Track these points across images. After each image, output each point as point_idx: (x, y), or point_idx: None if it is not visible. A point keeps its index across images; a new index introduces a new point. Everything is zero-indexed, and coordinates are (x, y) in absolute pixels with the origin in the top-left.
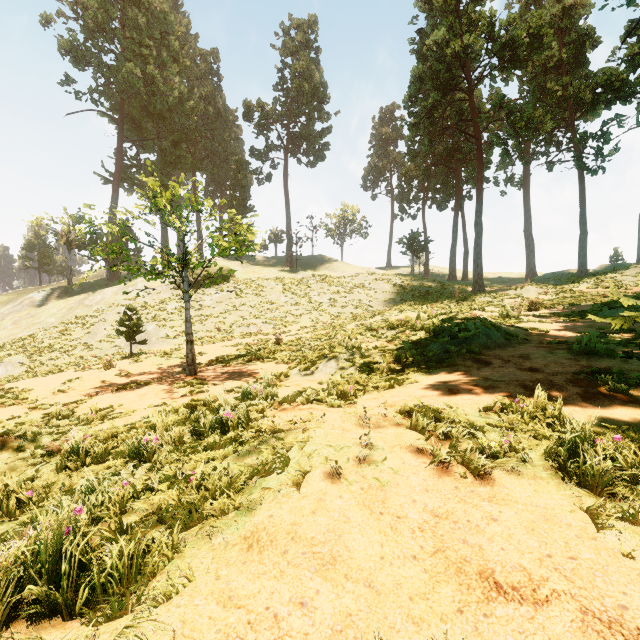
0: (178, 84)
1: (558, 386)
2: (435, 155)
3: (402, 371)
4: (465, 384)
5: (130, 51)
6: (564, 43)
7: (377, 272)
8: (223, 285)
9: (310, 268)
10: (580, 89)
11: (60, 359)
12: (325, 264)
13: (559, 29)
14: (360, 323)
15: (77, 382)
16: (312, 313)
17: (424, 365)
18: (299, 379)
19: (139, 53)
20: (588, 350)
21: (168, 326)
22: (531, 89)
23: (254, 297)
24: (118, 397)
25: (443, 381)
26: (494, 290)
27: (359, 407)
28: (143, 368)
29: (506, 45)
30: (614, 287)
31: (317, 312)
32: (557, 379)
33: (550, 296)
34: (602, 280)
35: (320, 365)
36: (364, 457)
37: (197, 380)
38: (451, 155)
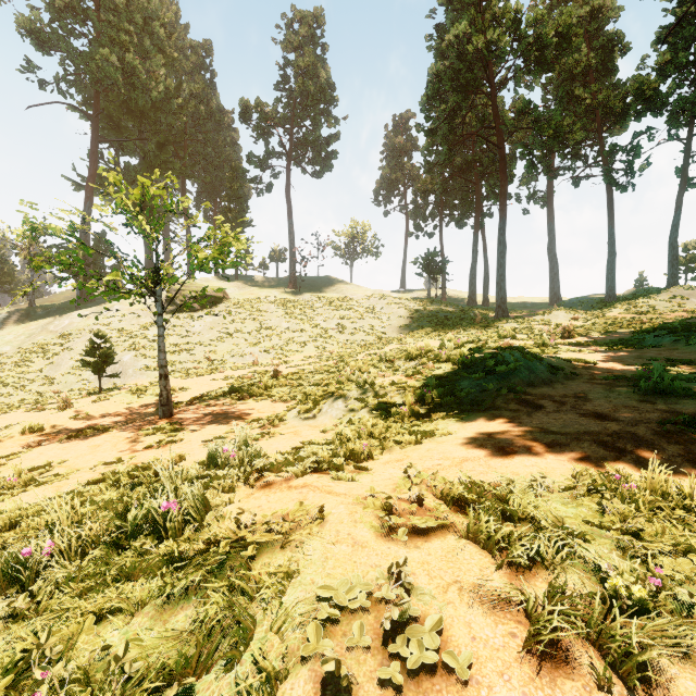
0: (163, 77)
1: (648, 443)
2: (453, 167)
3: (428, 415)
4: (519, 439)
5: (106, 36)
6: (592, 48)
7: (390, 295)
8: (215, 308)
9: (316, 290)
10: (610, 97)
11: (13, 396)
12: (333, 286)
13: (587, 32)
14: (372, 352)
15: (17, 428)
16: (318, 341)
17: (456, 408)
18: (298, 424)
19: (116, 38)
20: (660, 388)
21: (148, 356)
22: (559, 94)
23: (251, 322)
24: (64, 449)
25: (487, 433)
26: (518, 316)
27: (377, 479)
28: (108, 408)
29: (533, 44)
30: (648, 313)
31: (323, 340)
32: (642, 432)
33: (581, 322)
34: (634, 305)
35: (324, 406)
36: (395, 622)
37: (171, 425)
38: (471, 167)
